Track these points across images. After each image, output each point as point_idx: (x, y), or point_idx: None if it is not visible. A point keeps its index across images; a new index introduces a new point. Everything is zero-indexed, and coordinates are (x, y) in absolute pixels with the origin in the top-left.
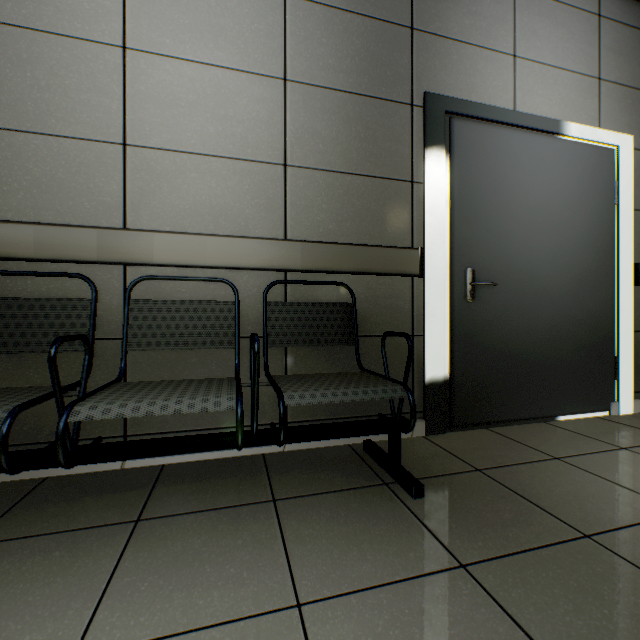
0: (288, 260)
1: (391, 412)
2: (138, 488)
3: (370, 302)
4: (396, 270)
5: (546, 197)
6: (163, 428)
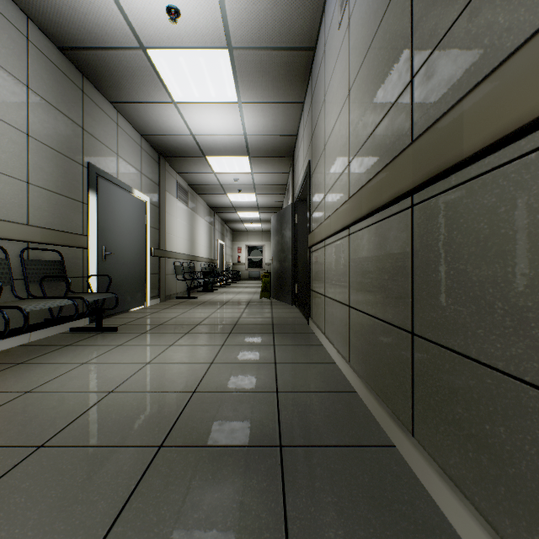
0: (34, 237)
1: (97, 307)
2: None
3: (67, 260)
4: (80, 245)
5: (128, 218)
6: None
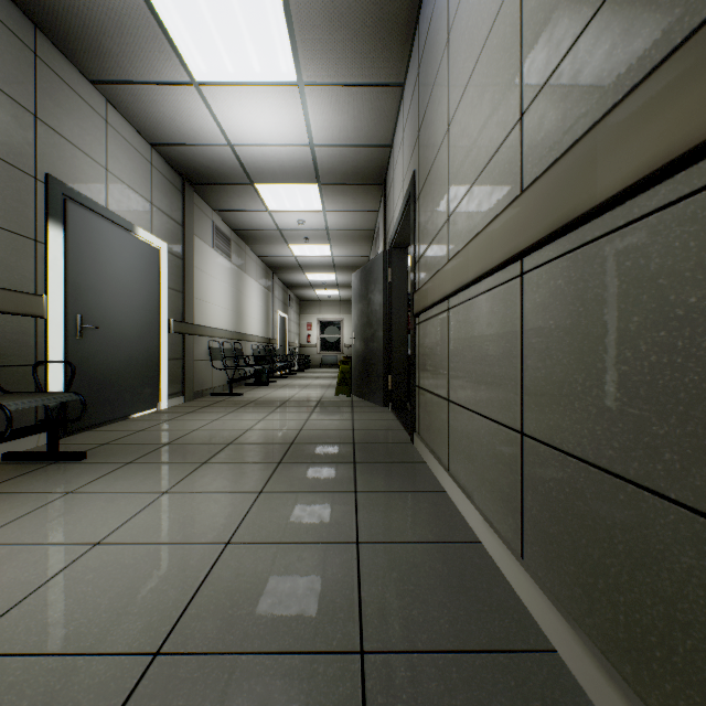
0: None
1: (50, 417)
2: None
3: (1, 337)
4: (27, 312)
5: (126, 271)
6: None
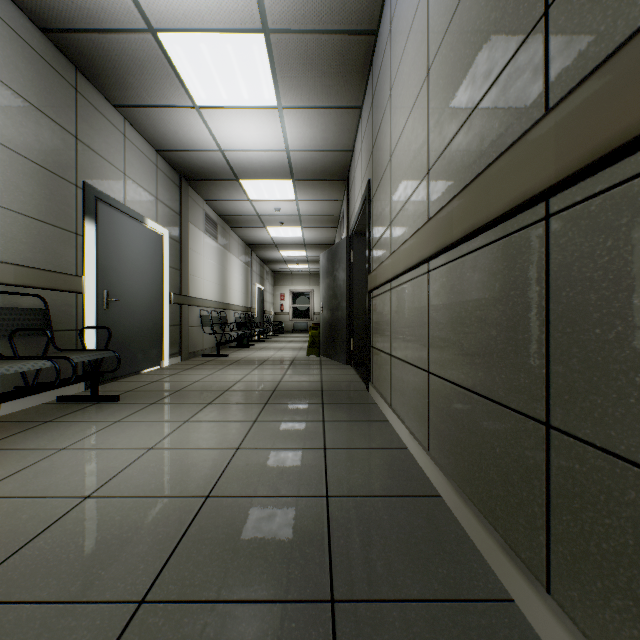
0: (5, 277)
1: (93, 369)
2: None
3: (54, 308)
4: (72, 289)
5: (139, 255)
6: None
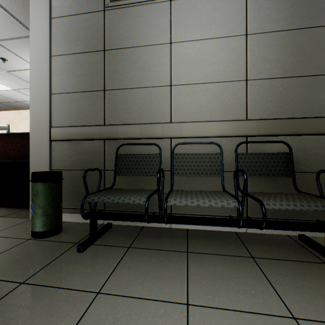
0: (249, 130)
1: None
2: (181, 237)
3: (301, 152)
4: (321, 131)
5: None
6: (186, 212)
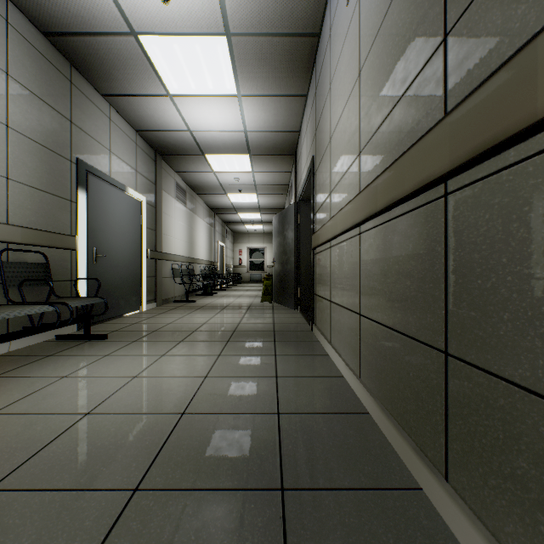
0: (14, 237)
1: (85, 313)
2: None
3: (53, 263)
4: (67, 247)
5: (121, 218)
6: None
